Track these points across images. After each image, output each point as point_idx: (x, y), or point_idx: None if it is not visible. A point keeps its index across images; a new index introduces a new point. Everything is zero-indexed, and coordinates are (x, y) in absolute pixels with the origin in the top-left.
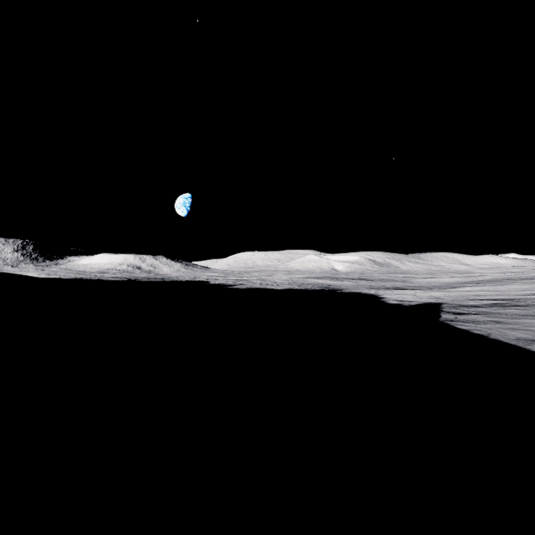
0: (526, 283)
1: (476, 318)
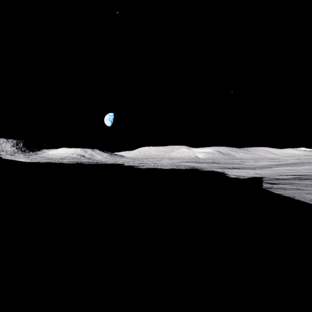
0: None
1: (285, 187)
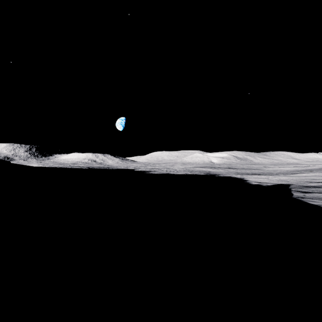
0: None
1: (320, 196)
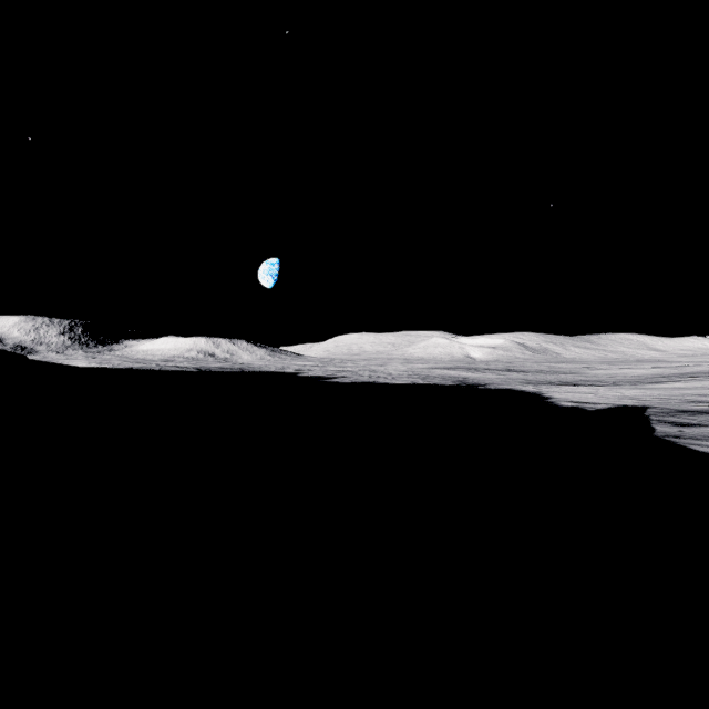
0: None
1: None
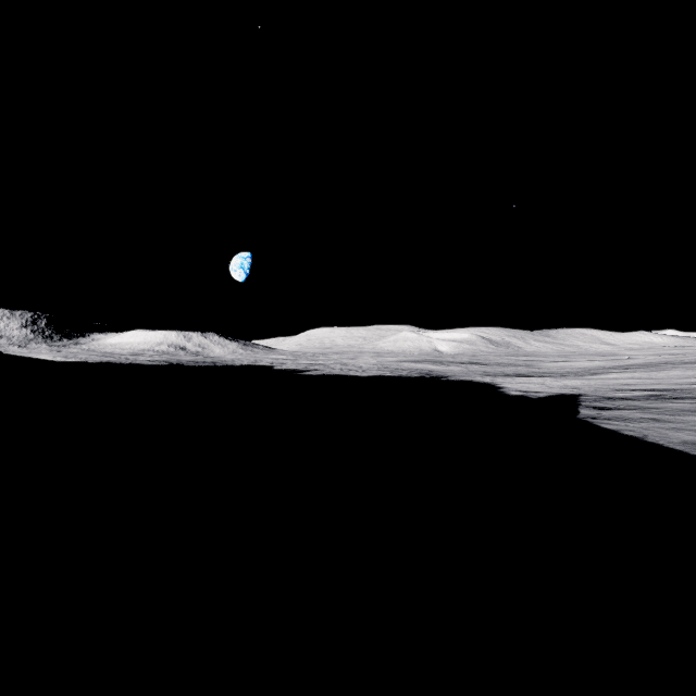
0: (690, 369)
1: (627, 415)
